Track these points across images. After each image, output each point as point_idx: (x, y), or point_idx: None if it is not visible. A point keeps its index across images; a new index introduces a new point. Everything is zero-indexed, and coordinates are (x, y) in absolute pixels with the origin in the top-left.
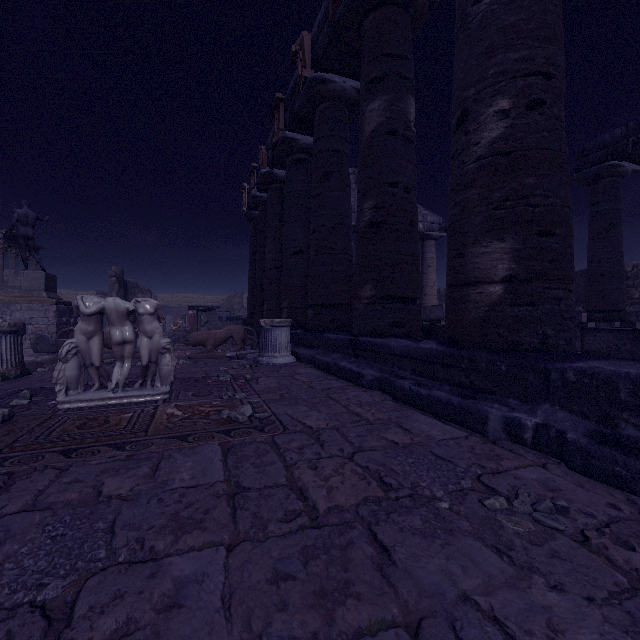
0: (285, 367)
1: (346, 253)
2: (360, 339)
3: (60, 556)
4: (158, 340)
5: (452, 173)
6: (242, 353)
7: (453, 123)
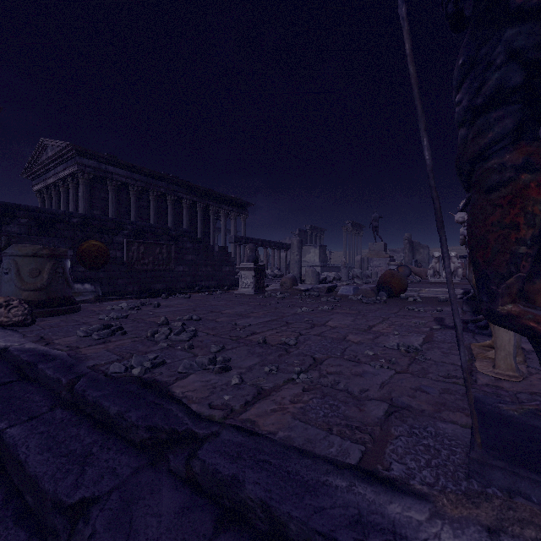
0: None
1: None
2: None
3: None
4: (456, 264)
5: None
6: None
7: None
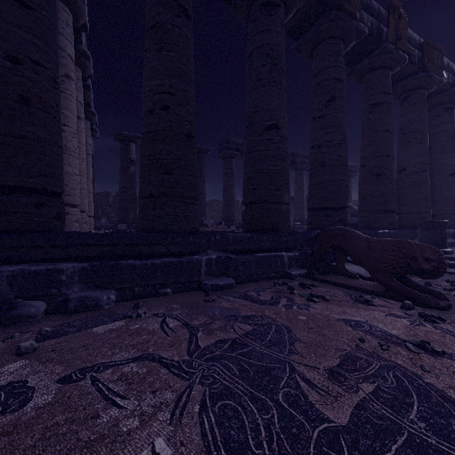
0: None
1: None
2: None
3: None
4: None
5: (453, 186)
6: None
7: (451, 172)
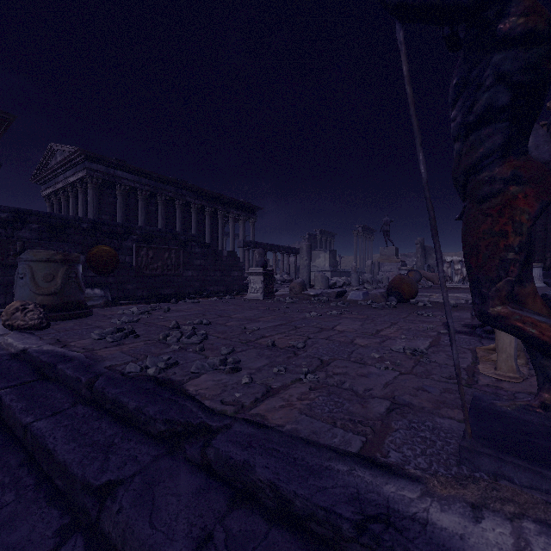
0: None
1: None
2: None
3: (463, 291)
4: None
5: None
6: None
7: None
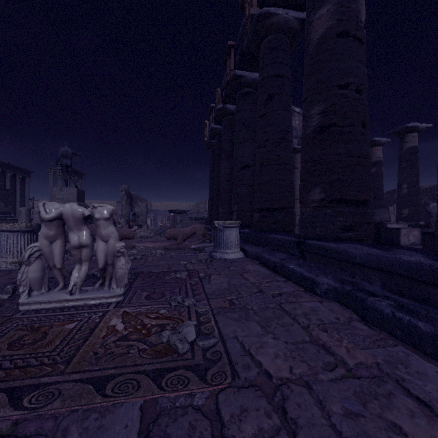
0: (235, 263)
1: (288, 163)
2: (309, 242)
3: None
4: (113, 244)
5: None
6: (202, 246)
7: None
